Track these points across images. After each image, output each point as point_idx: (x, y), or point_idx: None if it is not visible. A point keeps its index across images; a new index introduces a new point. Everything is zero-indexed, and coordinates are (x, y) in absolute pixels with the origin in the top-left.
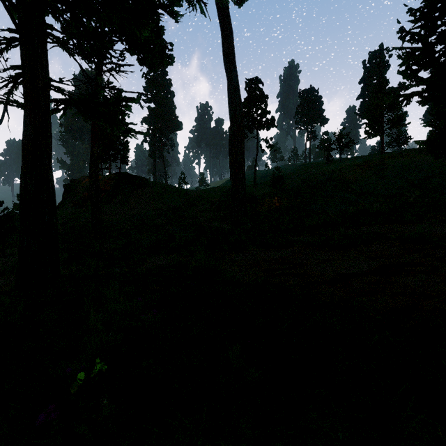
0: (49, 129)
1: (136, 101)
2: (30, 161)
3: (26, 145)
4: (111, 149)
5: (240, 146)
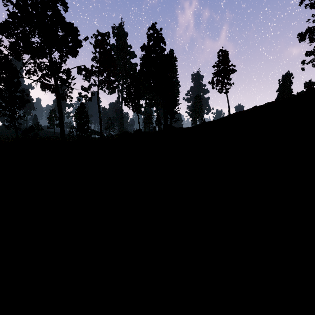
0: None
1: None
2: None
3: None
4: None
5: None
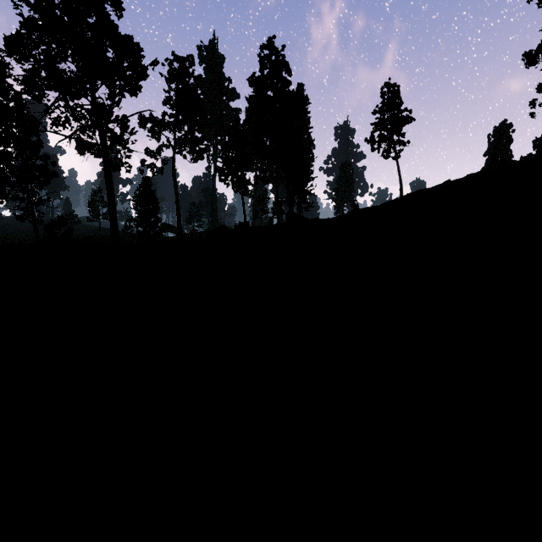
0: None
1: None
2: None
3: None
4: None
5: None
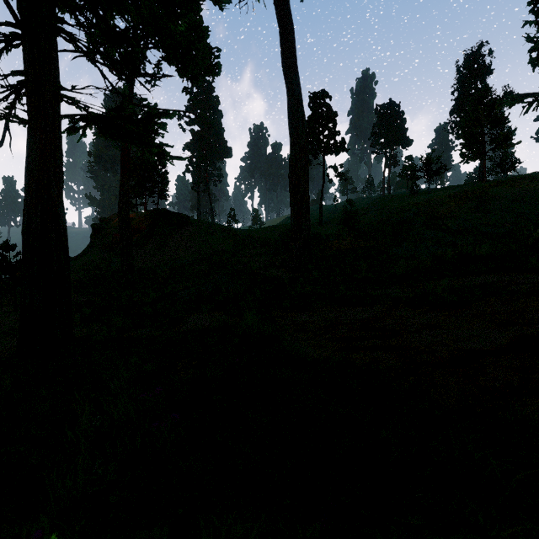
0: (59, 152)
1: (171, 116)
2: (34, 192)
3: (30, 171)
4: (147, 181)
5: (303, 173)
